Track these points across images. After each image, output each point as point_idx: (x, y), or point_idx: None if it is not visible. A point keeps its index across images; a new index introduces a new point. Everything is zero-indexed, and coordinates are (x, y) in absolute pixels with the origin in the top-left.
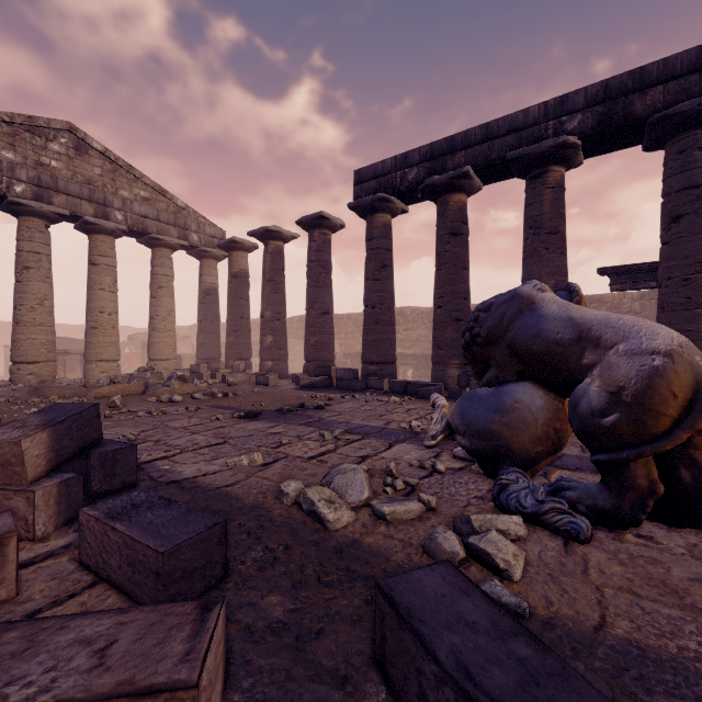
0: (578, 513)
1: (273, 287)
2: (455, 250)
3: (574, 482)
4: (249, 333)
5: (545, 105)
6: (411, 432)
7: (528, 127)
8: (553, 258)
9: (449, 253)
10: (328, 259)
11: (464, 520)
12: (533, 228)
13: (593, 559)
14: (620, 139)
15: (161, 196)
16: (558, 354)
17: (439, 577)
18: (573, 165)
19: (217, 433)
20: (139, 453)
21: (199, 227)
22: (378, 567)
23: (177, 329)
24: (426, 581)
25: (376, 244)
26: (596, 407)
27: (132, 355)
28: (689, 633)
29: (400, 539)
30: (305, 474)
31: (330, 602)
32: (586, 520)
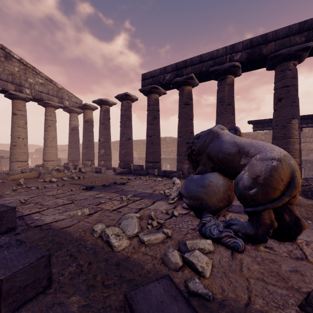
0: (238, 237)
1: (104, 127)
2: (187, 111)
3: (236, 221)
4: (93, 148)
5: (225, 48)
6: (165, 195)
7: (218, 57)
8: (229, 116)
9: (184, 113)
10: (130, 114)
11: (183, 243)
12: (220, 102)
13: (245, 262)
14: (257, 65)
15: (50, 83)
16: (229, 159)
17: (161, 288)
18: (237, 75)
19: (69, 198)
20: (25, 210)
21: (69, 98)
22: (137, 273)
23: (60, 146)
24: (153, 292)
25: (152, 108)
26: (246, 185)
27: (37, 158)
28: (291, 304)
29: (151, 255)
30: (109, 219)
31: (106, 298)
32: (242, 241)
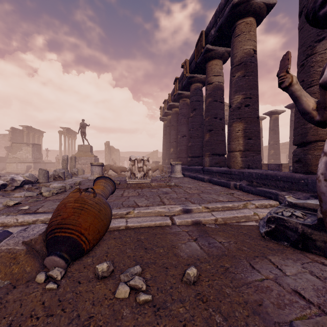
0: None
1: (274, 132)
2: None
3: None
4: (262, 150)
5: None
6: None
7: None
8: None
9: None
10: None
11: None
12: None
13: None
14: None
15: None
16: None
17: None
18: None
19: None
20: None
21: None
22: None
23: None
24: None
25: None
26: None
27: None
28: None
29: None
30: None
31: None
32: None
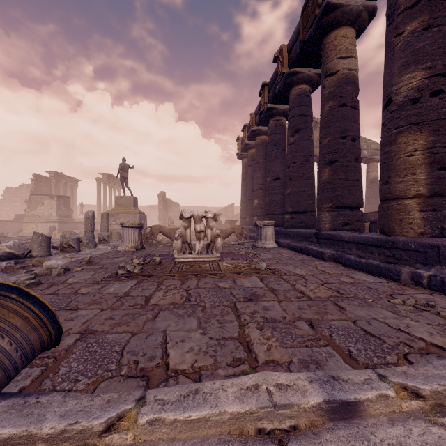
0: None
1: None
2: None
3: None
4: None
5: None
6: None
7: None
8: None
9: None
10: None
11: None
12: None
13: None
14: None
15: None
16: None
17: None
18: None
19: None
20: None
21: (367, 146)
22: None
23: None
24: None
25: None
26: None
27: None
28: None
29: None
30: None
31: None
32: None
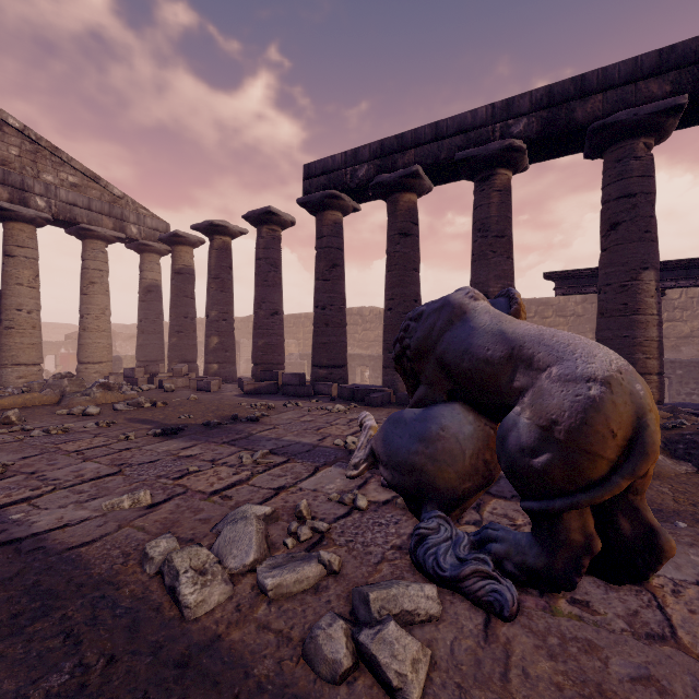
0: (505, 573)
1: (219, 285)
2: (405, 251)
3: (502, 530)
4: (194, 334)
5: (493, 107)
6: (345, 451)
7: (476, 129)
8: (500, 261)
9: (399, 254)
10: (277, 257)
11: (363, 598)
12: (481, 231)
13: (517, 650)
14: (563, 146)
15: (94, 183)
16: (488, 374)
17: None
18: (519, 169)
19: (116, 459)
20: None
21: (138, 219)
22: (228, 693)
23: (124, 327)
24: None
25: (326, 242)
26: (525, 444)
27: (69, 356)
28: None
29: (278, 630)
30: (196, 519)
31: None
32: (512, 587)
